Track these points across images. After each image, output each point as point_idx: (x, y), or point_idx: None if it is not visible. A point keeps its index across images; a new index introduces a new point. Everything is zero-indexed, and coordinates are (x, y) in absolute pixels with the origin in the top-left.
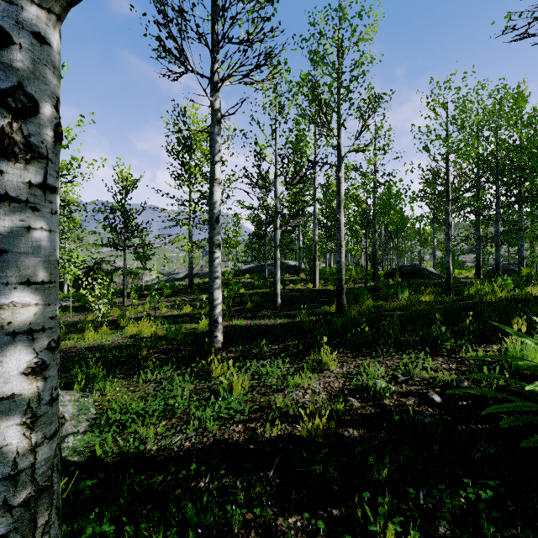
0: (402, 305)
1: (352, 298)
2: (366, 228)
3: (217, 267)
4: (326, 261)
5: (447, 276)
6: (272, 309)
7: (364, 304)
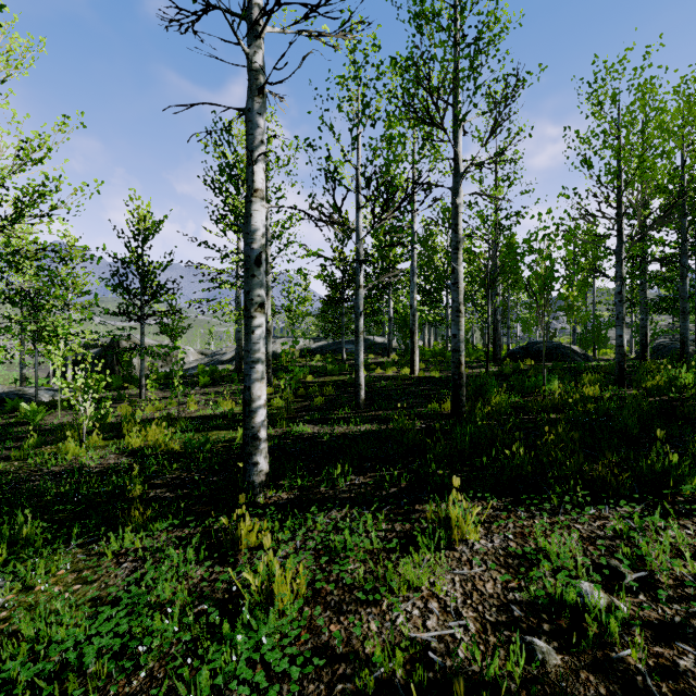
0: (555, 403)
1: (473, 391)
2: (488, 288)
3: (257, 343)
4: (424, 338)
5: (619, 359)
6: (353, 408)
7: (495, 402)
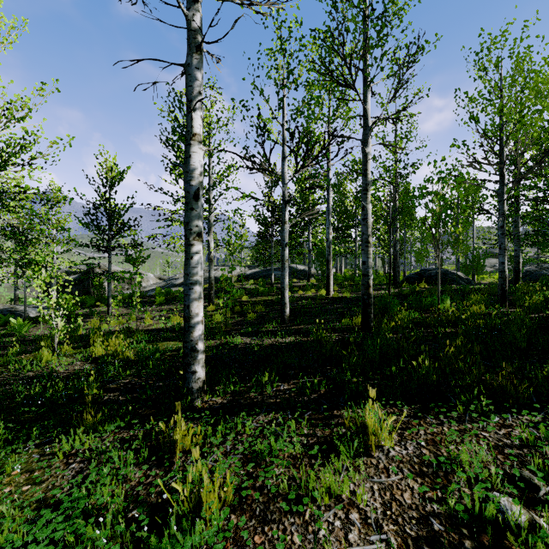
0: (449, 319)
1: (379, 309)
2: (390, 224)
3: (195, 267)
4: (337, 266)
5: (502, 282)
6: (279, 322)
7: (398, 318)
